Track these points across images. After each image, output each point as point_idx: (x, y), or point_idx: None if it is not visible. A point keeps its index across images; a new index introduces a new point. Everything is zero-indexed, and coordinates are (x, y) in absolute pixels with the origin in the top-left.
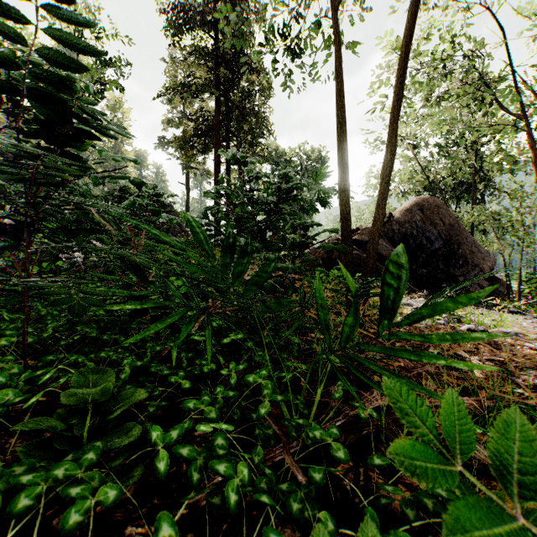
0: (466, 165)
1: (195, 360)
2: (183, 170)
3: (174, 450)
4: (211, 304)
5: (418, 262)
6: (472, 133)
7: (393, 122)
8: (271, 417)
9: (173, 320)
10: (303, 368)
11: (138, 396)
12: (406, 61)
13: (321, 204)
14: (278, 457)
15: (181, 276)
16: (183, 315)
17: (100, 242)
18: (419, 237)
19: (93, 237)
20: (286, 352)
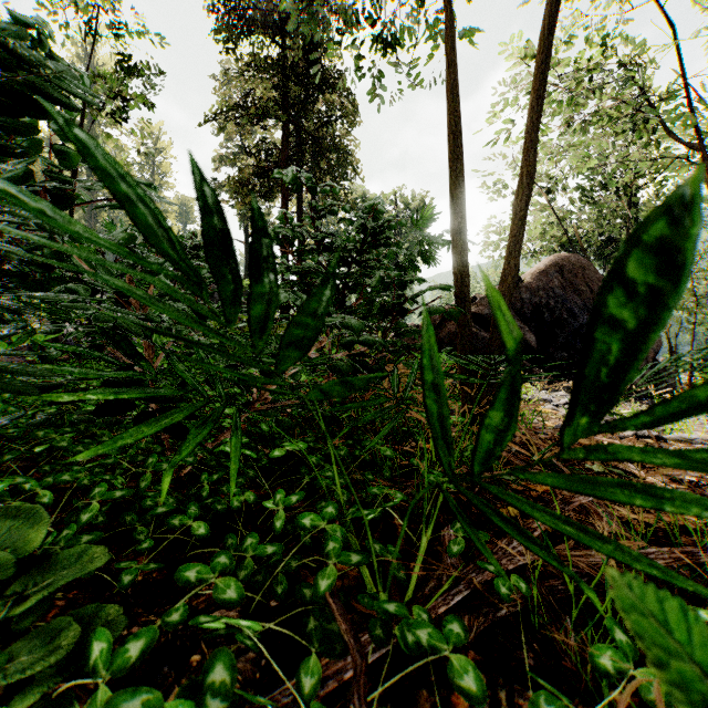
0: (617, 216)
1: (220, 486)
2: (240, 223)
3: (105, 707)
4: (255, 396)
5: (556, 343)
6: (626, 173)
7: (531, 131)
8: (337, 599)
9: (173, 421)
10: (397, 500)
11: (90, 561)
12: (550, 41)
13: (425, 259)
14: (350, 670)
15: (155, 332)
16: (193, 412)
17: (71, 294)
18: (558, 308)
19: (61, 288)
20: (372, 471)
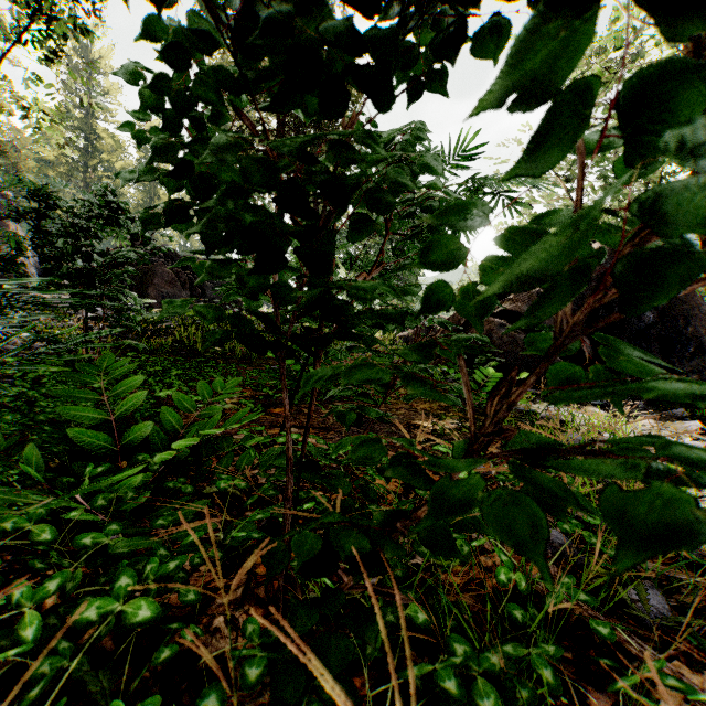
0: None
1: None
2: None
3: None
4: None
5: None
6: None
7: None
8: None
9: None
10: None
11: None
12: None
13: None
14: None
15: None
16: None
17: None
18: (616, 305)
19: None
20: None
